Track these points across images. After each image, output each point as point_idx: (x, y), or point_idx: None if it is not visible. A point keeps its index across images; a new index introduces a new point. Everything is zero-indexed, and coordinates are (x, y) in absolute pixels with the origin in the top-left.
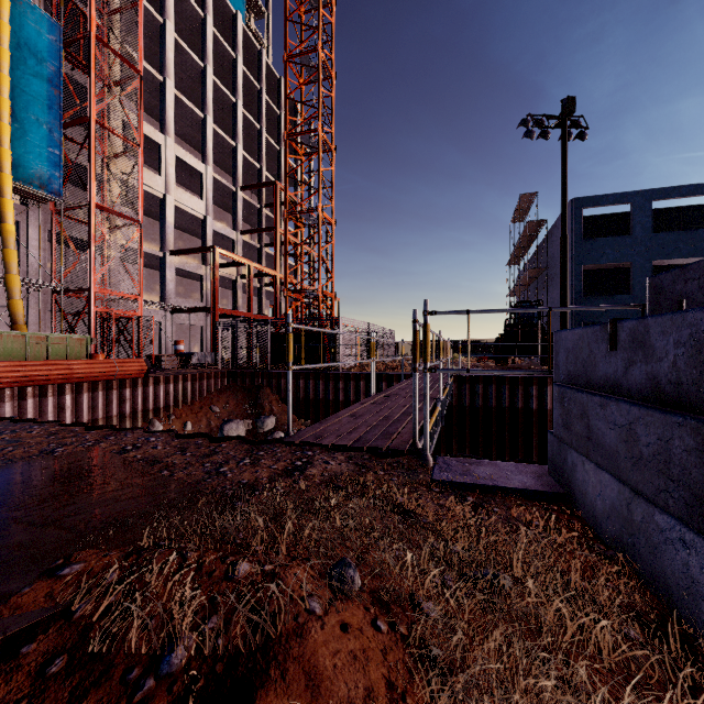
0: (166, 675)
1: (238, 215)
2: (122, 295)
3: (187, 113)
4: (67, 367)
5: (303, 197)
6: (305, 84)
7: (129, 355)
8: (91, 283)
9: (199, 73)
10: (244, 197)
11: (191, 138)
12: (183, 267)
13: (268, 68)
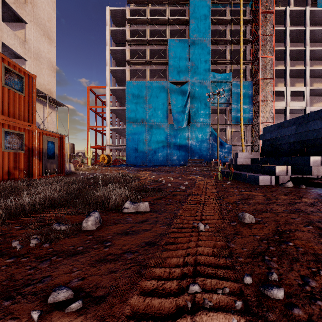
0: None
1: None
2: None
3: (297, 71)
4: None
5: None
6: None
7: None
8: (259, 143)
9: (303, 51)
10: None
11: (301, 76)
12: None
13: None
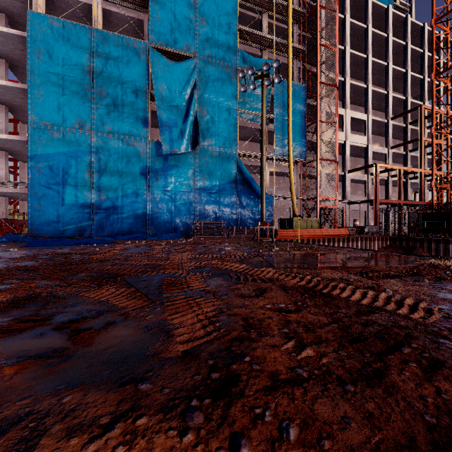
0: (450, 268)
1: (388, 137)
2: (329, 198)
3: (355, 89)
4: (320, 232)
5: (448, 112)
6: (450, 29)
7: (331, 227)
8: (317, 194)
9: (363, 61)
10: (393, 123)
11: (357, 100)
12: (354, 178)
13: (412, 24)
